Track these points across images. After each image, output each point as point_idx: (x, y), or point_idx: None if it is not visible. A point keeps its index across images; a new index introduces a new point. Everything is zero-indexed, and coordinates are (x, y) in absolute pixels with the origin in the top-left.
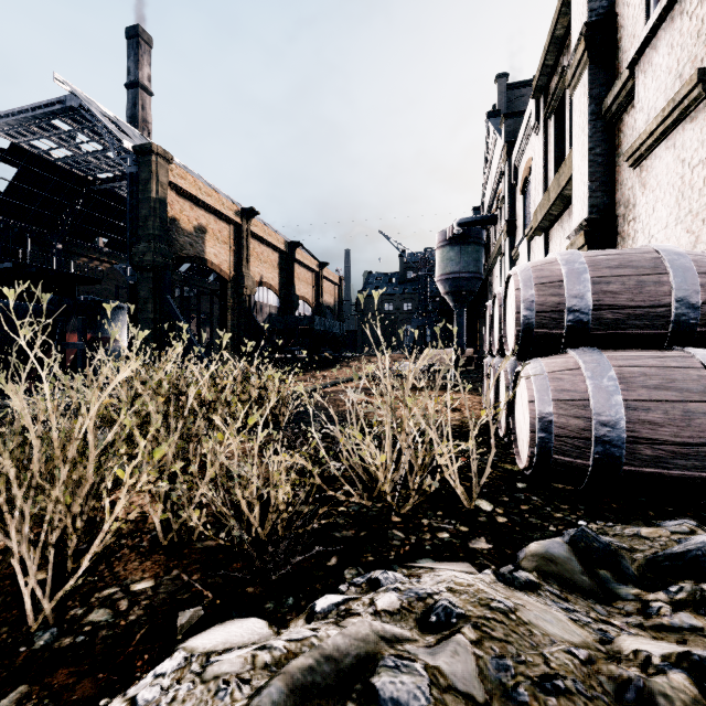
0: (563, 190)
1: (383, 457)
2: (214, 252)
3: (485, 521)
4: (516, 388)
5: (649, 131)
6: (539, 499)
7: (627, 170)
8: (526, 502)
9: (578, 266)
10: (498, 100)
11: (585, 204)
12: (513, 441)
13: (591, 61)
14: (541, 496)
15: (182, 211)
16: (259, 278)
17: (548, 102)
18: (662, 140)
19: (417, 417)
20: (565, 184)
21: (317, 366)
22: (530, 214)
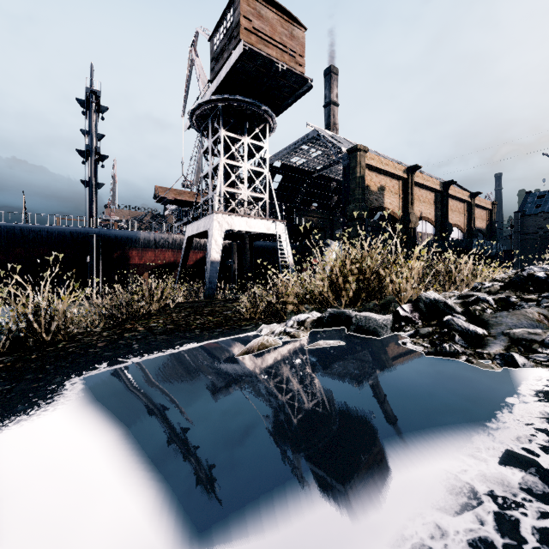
0: None
1: None
2: (389, 201)
3: None
4: None
5: None
6: None
7: None
8: None
9: None
10: None
11: None
12: None
13: None
14: None
15: (371, 179)
16: (419, 214)
17: None
18: None
19: None
20: None
21: None
22: None
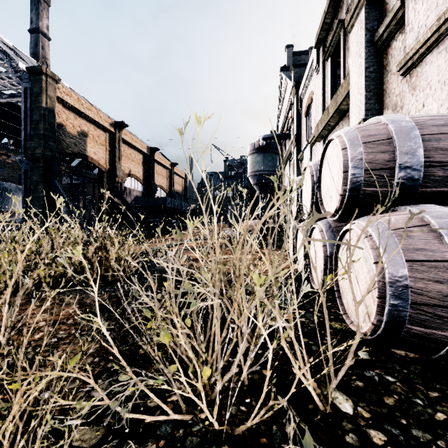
0: (340, 105)
1: (206, 370)
2: (94, 150)
3: (358, 445)
4: (340, 247)
5: (423, 41)
6: (396, 380)
7: (394, 82)
8: (386, 389)
9: (406, 124)
10: (287, 62)
11: (362, 109)
12: (338, 299)
13: (367, 2)
14: (395, 375)
15: (68, 119)
16: (128, 171)
17: (327, 47)
18: (434, 47)
19: (260, 295)
20: (342, 100)
21: (168, 232)
22: (311, 129)
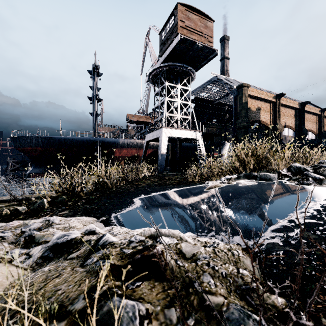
0: None
1: None
2: (263, 116)
3: None
4: None
5: None
6: None
7: None
8: None
9: None
10: None
11: None
12: None
13: None
14: None
15: (251, 104)
16: (284, 124)
17: None
18: None
19: None
20: None
21: None
22: None
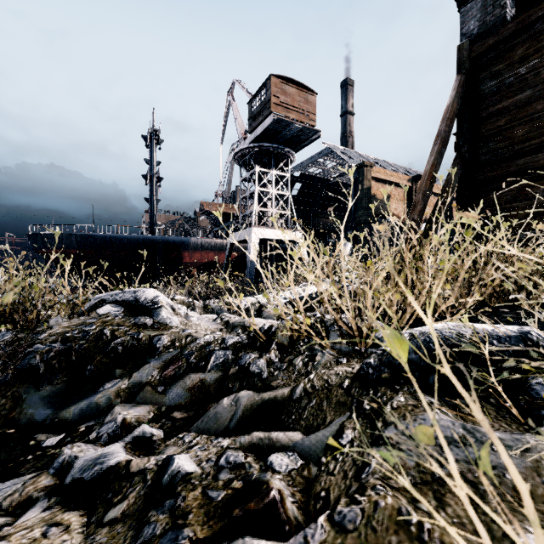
0: None
1: None
2: (394, 207)
3: None
4: None
5: None
6: None
7: None
8: None
9: None
10: None
11: None
12: None
13: None
14: None
15: (377, 189)
16: (424, 217)
17: None
18: None
19: None
20: None
21: None
22: None
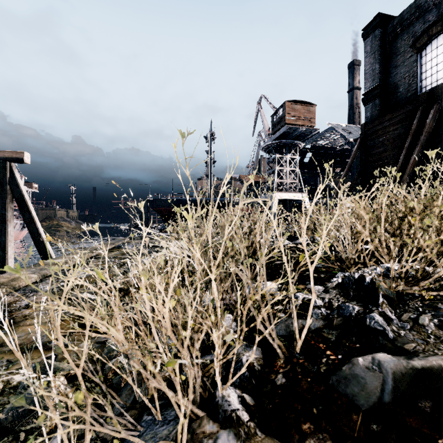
0: None
1: None
2: None
3: None
4: None
5: None
6: None
7: None
8: None
9: None
10: None
11: None
12: None
13: None
14: None
15: None
16: None
17: None
18: None
19: None
20: None
21: None
22: None
